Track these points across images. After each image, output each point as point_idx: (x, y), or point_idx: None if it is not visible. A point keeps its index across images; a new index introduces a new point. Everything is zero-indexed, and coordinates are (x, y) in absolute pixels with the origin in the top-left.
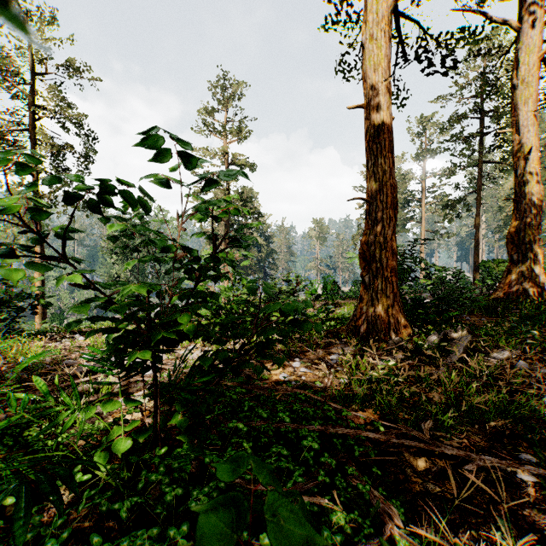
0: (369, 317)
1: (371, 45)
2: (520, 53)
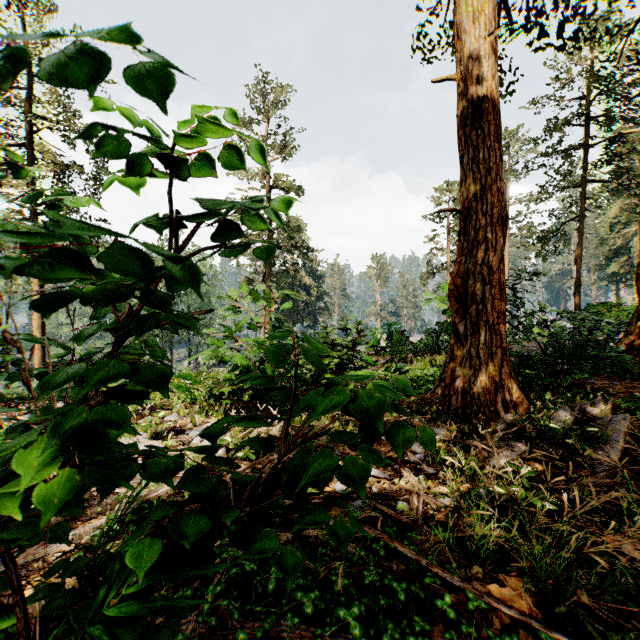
0: (466, 384)
1: None
2: None
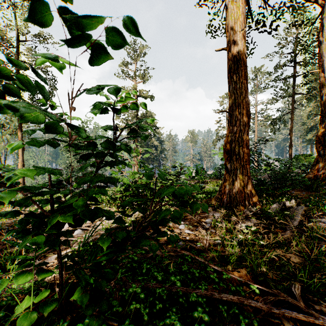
0: (231, 192)
1: (232, 6)
2: (325, 20)
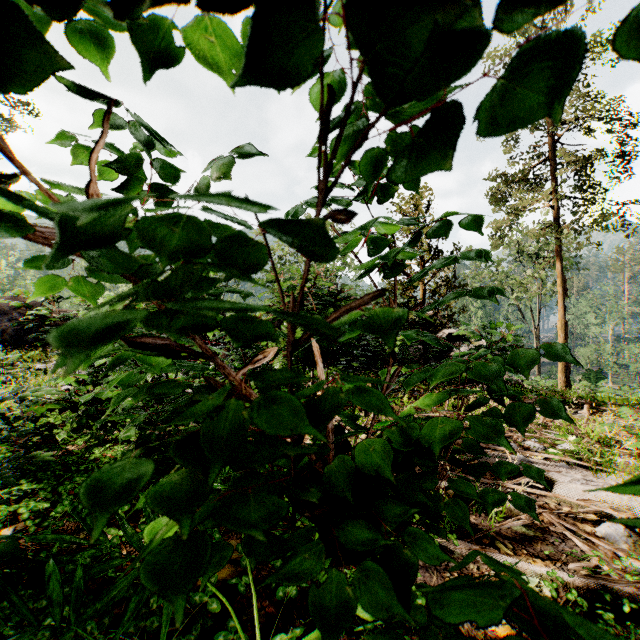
0: None
1: None
2: None
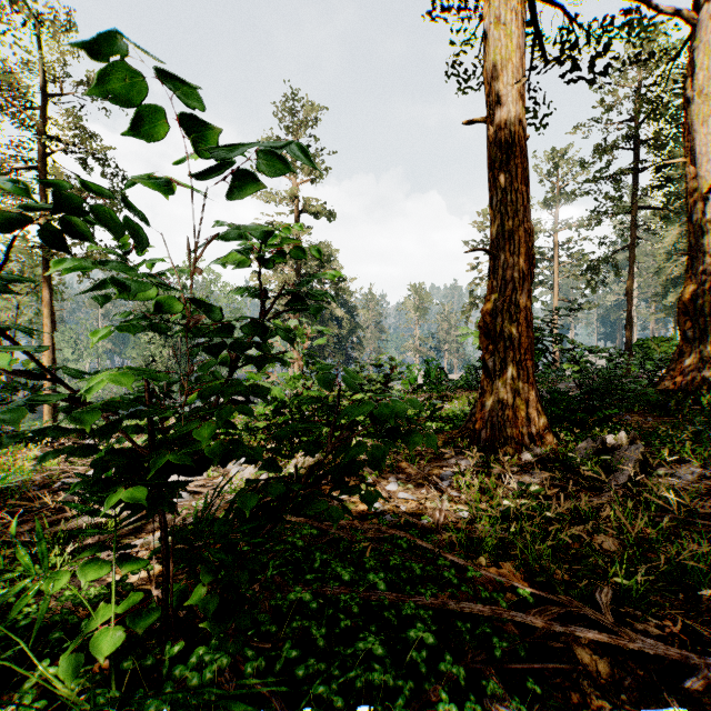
0: (495, 418)
1: (497, 33)
2: (697, 54)
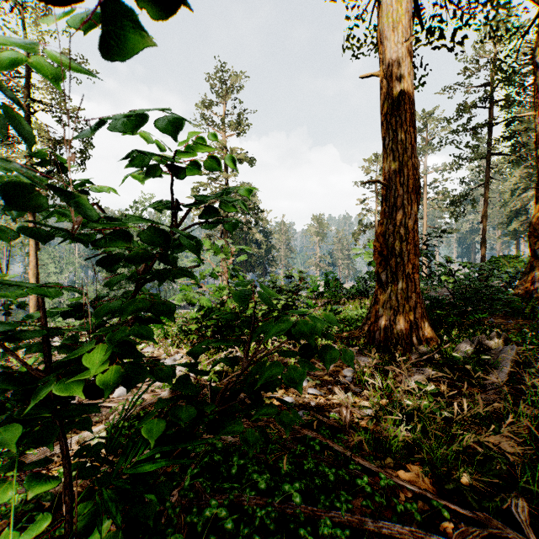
0: (387, 322)
1: None
2: None
